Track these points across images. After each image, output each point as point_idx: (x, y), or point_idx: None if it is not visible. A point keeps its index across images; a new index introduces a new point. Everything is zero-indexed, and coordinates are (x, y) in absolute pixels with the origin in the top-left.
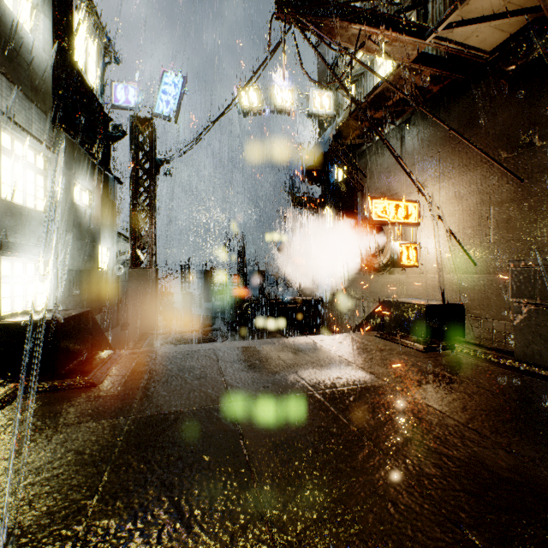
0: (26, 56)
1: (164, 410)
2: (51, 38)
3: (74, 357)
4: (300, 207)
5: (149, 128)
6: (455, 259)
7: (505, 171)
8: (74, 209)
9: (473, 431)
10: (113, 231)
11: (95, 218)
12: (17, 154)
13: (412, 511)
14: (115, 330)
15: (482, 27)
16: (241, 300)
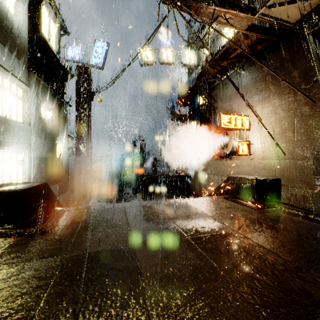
0: (11, 28)
1: (88, 250)
2: (27, 18)
3: (34, 212)
4: (176, 120)
5: (87, 73)
6: (272, 150)
7: (304, 96)
8: (41, 121)
9: (299, 268)
10: (65, 134)
11: (54, 127)
12: (5, 87)
13: None
14: (66, 193)
15: (290, 7)
16: (142, 175)
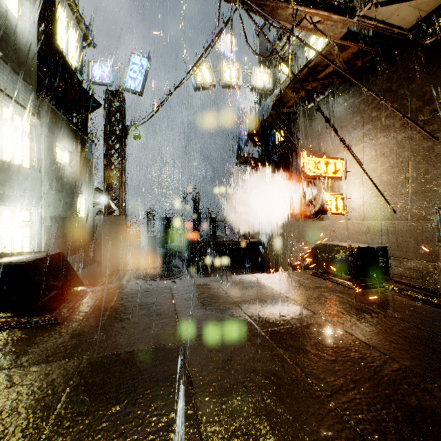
0: (13, 36)
1: (118, 350)
2: (36, 23)
3: (44, 294)
4: (244, 165)
5: (119, 100)
6: (377, 207)
7: (423, 131)
8: (56, 166)
9: (421, 377)
10: (90, 185)
11: (74, 174)
12: (6, 119)
13: None
14: (91, 266)
15: (403, 7)
16: (196, 241)
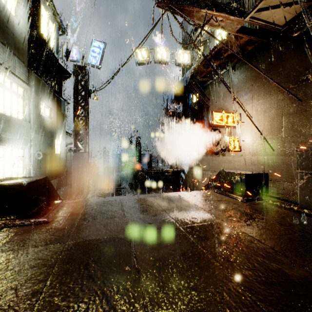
0: (12, 29)
1: (88, 238)
2: (27, 19)
3: (36, 205)
4: (171, 117)
5: (84, 72)
6: (261, 147)
7: (291, 95)
8: (41, 118)
9: (278, 253)
10: (63, 131)
11: (53, 124)
12: (7, 86)
13: (243, 308)
14: (64, 188)
15: (278, 11)
16: (137, 170)
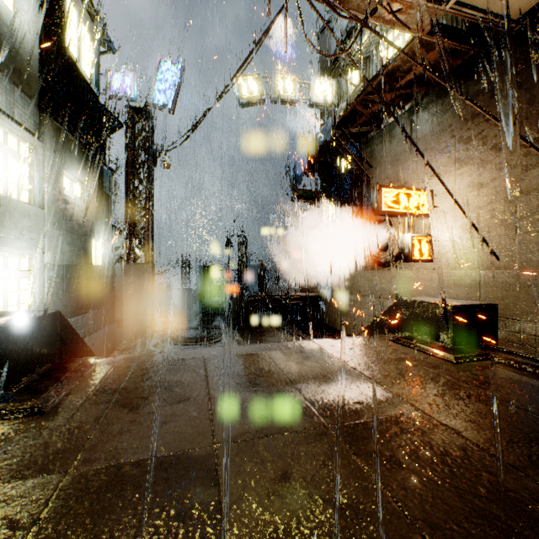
0: (7, 34)
1: (120, 459)
2: (37, 19)
3: (31, 370)
4: (301, 200)
5: (145, 119)
6: (473, 252)
7: (537, 152)
8: (64, 201)
9: None
10: (108, 225)
11: (88, 211)
12: None
13: None
14: (110, 327)
15: None
16: (241, 296)
